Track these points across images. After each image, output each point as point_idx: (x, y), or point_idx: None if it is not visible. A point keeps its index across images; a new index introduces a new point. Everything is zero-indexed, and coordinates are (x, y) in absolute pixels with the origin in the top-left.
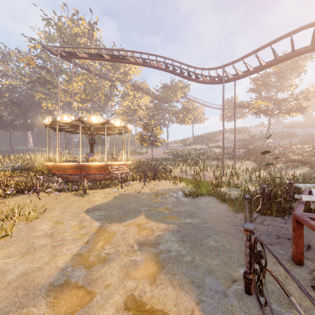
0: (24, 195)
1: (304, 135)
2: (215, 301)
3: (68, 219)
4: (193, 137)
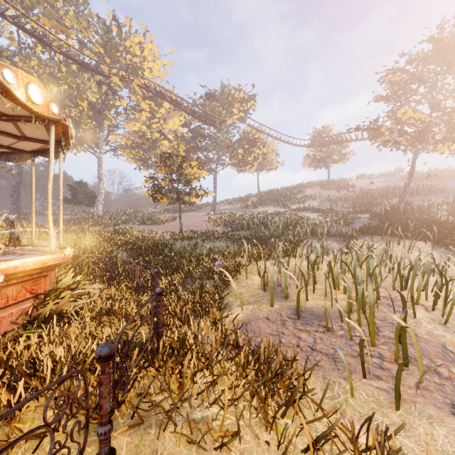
0: None
1: None
2: None
3: None
4: (259, 193)
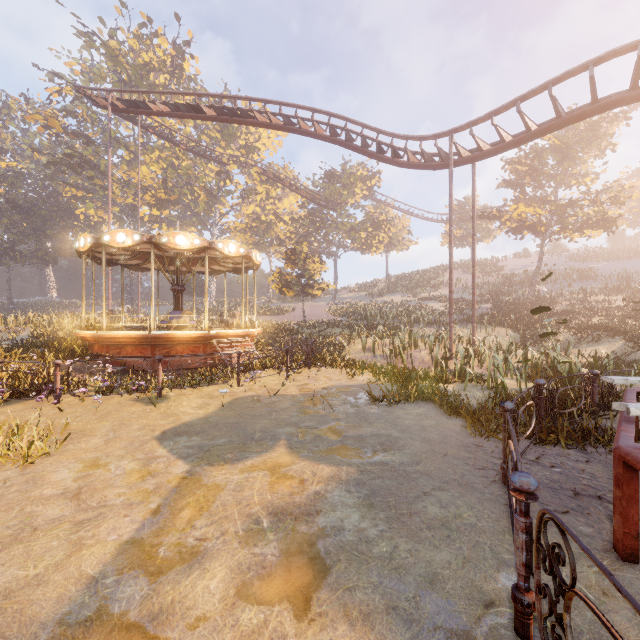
0: (29, 401)
1: (612, 274)
2: None
3: (118, 456)
4: (388, 278)
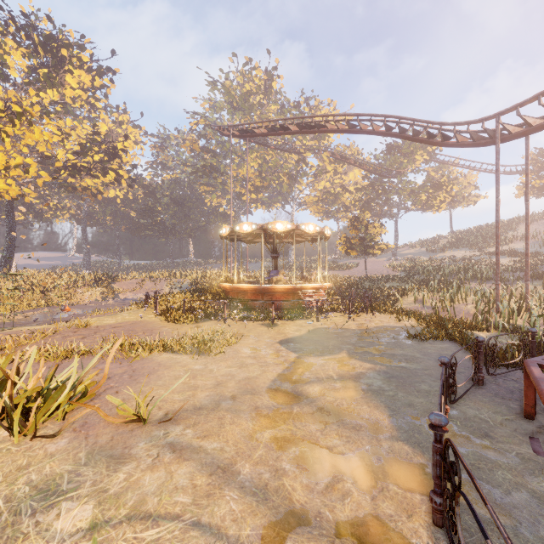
0: (211, 321)
1: None
2: (406, 421)
3: (264, 348)
4: (452, 233)
